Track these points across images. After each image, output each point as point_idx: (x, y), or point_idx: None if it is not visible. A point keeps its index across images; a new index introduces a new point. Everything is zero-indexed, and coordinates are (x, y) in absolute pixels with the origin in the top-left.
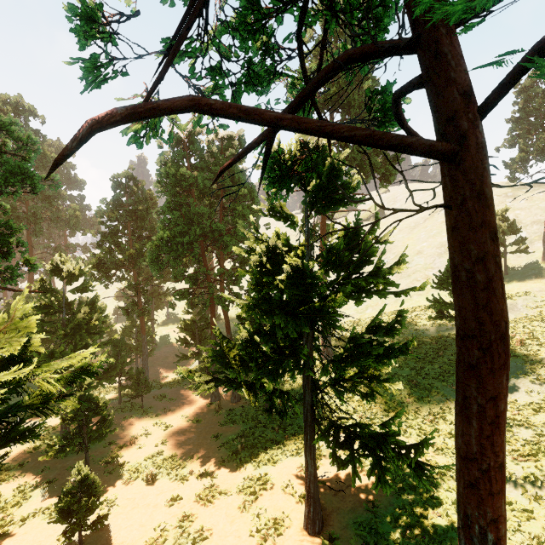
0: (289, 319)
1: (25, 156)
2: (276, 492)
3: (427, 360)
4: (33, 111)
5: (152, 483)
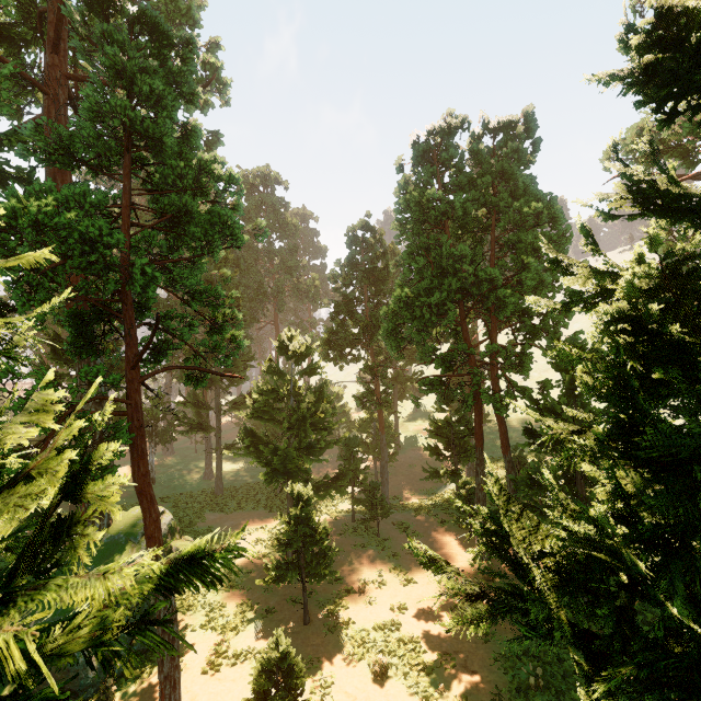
0: None
1: (234, 204)
2: None
3: None
4: (278, 178)
5: (381, 680)
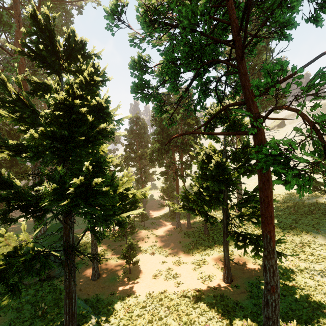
0: (215, 183)
1: None
2: (209, 266)
3: (304, 215)
4: None
5: (153, 255)
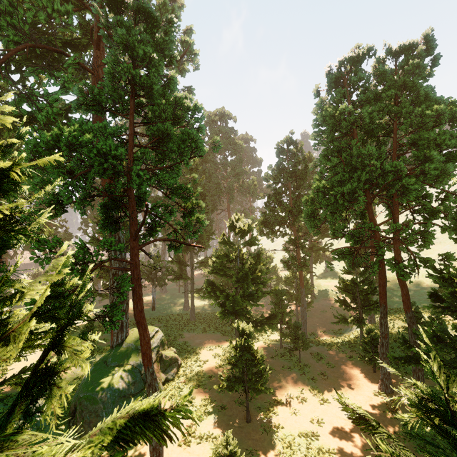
0: None
1: (198, 127)
2: None
3: None
4: (229, 115)
5: None
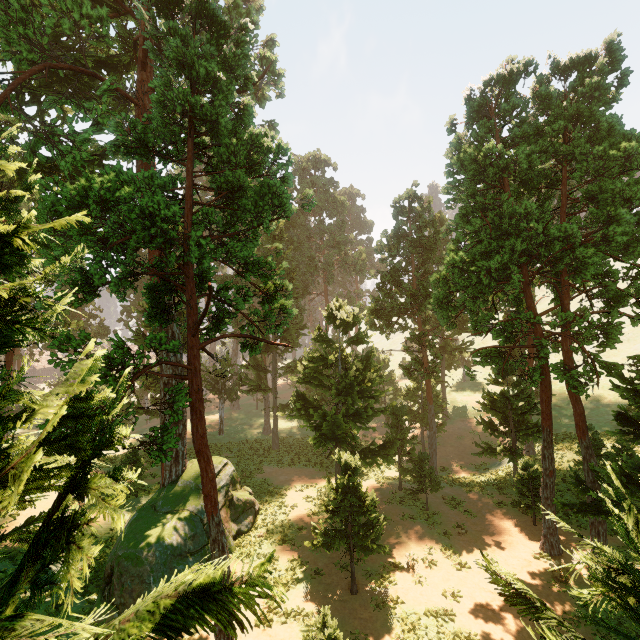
0: None
1: (283, 177)
2: None
3: None
4: (327, 160)
5: None
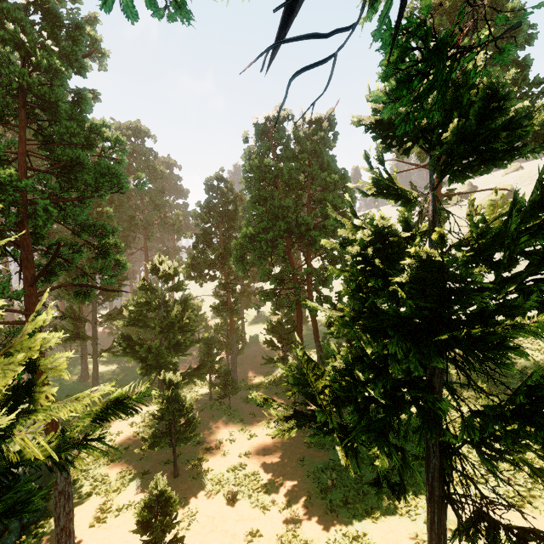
0: (410, 345)
1: (118, 158)
2: None
3: None
4: (147, 132)
5: (233, 503)
